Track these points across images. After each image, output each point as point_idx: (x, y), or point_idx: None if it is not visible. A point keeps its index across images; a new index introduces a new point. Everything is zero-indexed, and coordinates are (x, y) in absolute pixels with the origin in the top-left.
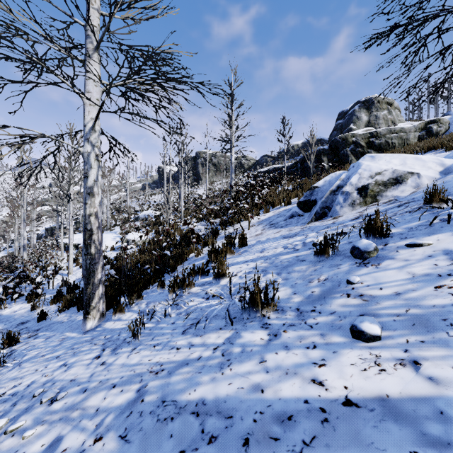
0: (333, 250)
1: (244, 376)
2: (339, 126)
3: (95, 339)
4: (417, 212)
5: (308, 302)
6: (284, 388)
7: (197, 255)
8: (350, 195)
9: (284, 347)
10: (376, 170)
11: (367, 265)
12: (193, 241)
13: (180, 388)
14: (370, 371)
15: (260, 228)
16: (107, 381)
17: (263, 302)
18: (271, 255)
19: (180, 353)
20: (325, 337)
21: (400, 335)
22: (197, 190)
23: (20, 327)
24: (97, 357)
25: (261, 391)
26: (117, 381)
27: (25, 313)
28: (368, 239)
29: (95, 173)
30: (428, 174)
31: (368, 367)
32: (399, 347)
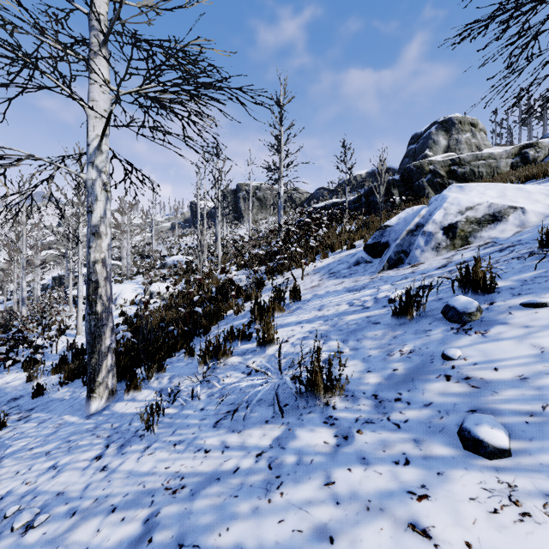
0: (418, 309)
1: (302, 509)
2: (411, 152)
3: (98, 428)
4: (529, 259)
5: (389, 386)
6: (366, 538)
7: (237, 312)
8: (434, 235)
9: (361, 459)
10: (467, 204)
11: (468, 333)
12: (232, 295)
13: (206, 522)
14: (505, 514)
15: (317, 279)
16: (105, 500)
17: (326, 385)
18: (333, 315)
19: (209, 459)
20: (422, 445)
21: (543, 450)
22: (238, 230)
23: (11, 404)
24: (97, 458)
25: (330, 540)
26: (119, 502)
27: (20, 385)
28: (466, 295)
29: (103, 206)
30: (536, 209)
31: (499, 506)
32: (544, 471)
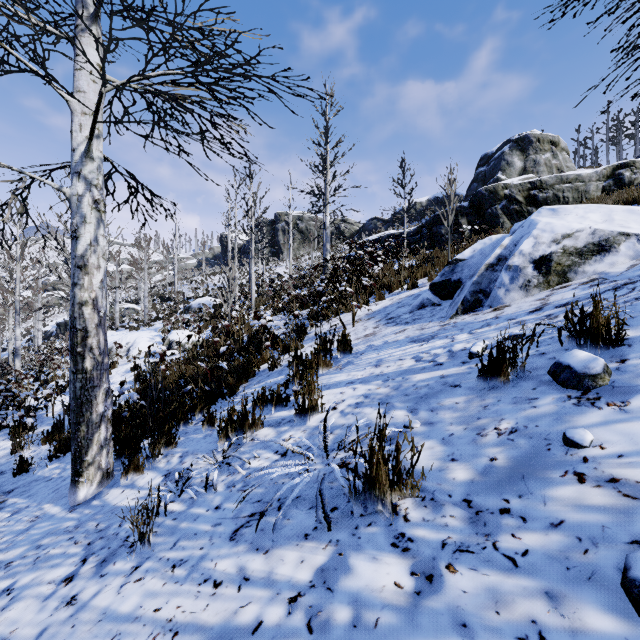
0: (514, 368)
1: None
2: (481, 175)
3: (80, 528)
4: None
5: (487, 486)
6: None
7: (272, 367)
8: (522, 270)
9: (459, 626)
10: (564, 231)
11: (596, 404)
12: (266, 345)
13: None
14: None
15: (372, 325)
16: None
17: (393, 482)
18: (394, 373)
19: (218, 601)
20: (563, 606)
21: None
22: (277, 267)
23: None
24: (67, 580)
25: None
26: None
27: (3, 457)
28: (582, 349)
29: (93, 231)
30: None
31: None
32: None
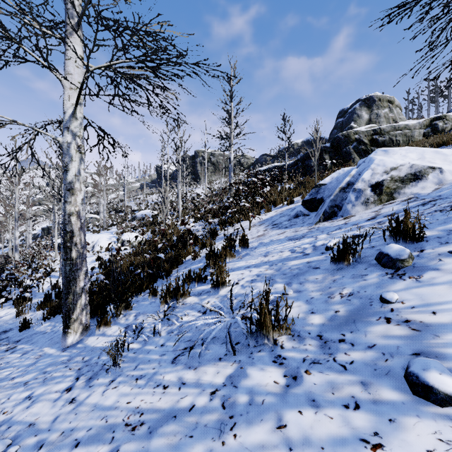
0: (354, 256)
1: None
2: (339, 124)
3: (71, 360)
4: (451, 211)
5: (332, 327)
6: None
7: (194, 257)
8: (363, 192)
9: (311, 401)
10: (391, 165)
11: (402, 277)
12: (190, 243)
13: None
14: None
15: (262, 229)
16: (70, 434)
17: (274, 325)
18: (277, 260)
19: (166, 396)
20: (370, 388)
21: None
22: (196, 189)
23: (2, 336)
24: (67, 390)
25: None
26: (82, 436)
27: (10, 319)
28: (397, 243)
29: (77, 166)
30: (451, 169)
31: None
32: None
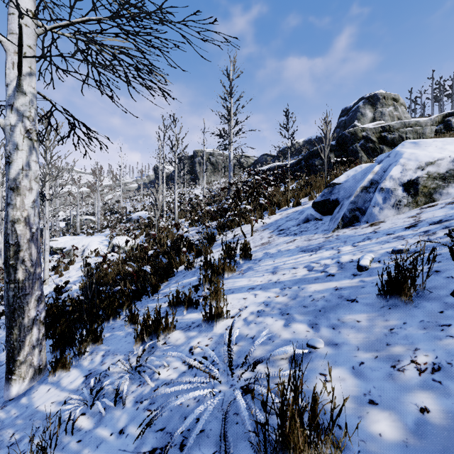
0: (414, 287)
1: None
2: (342, 123)
3: None
4: None
5: None
6: None
7: (187, 269)
8: (393, 192)
9: None
10: (427, 160)
11: None
12: (183, 251)
13: None
14: None
15: (267, 235)
16: None
17: None
18: (290, 281)
19: None
20: None
21: None
22: (194, 189)
23: None
24: None
25: None
26: None
27: None
28: None
29: (25, 157)
30: None
31: None
32: None
